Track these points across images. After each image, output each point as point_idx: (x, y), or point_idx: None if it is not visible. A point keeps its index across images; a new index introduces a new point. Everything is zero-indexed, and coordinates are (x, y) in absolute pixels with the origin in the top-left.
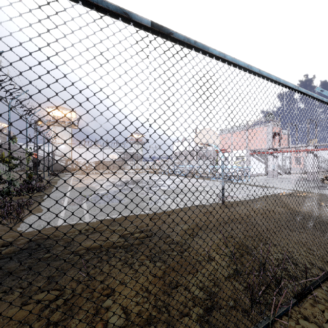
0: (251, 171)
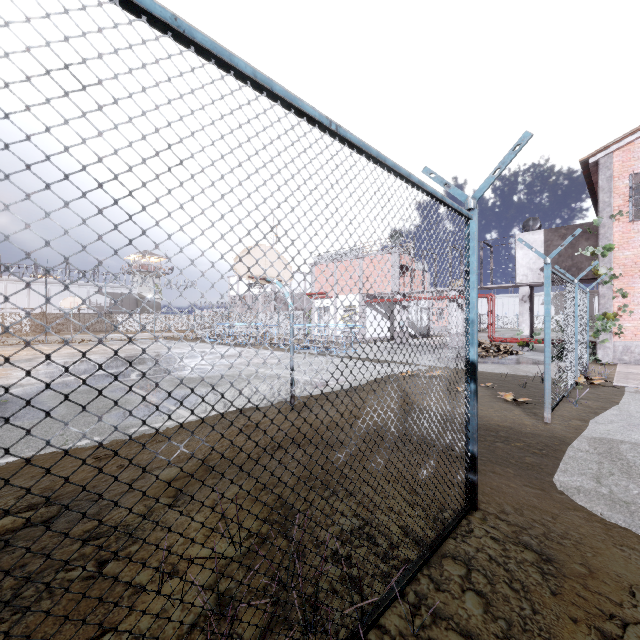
0: (368, 334)
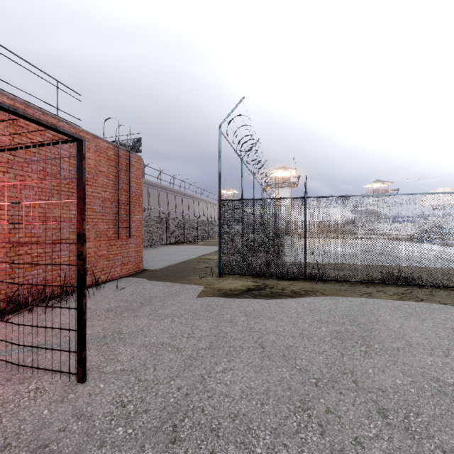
0: None
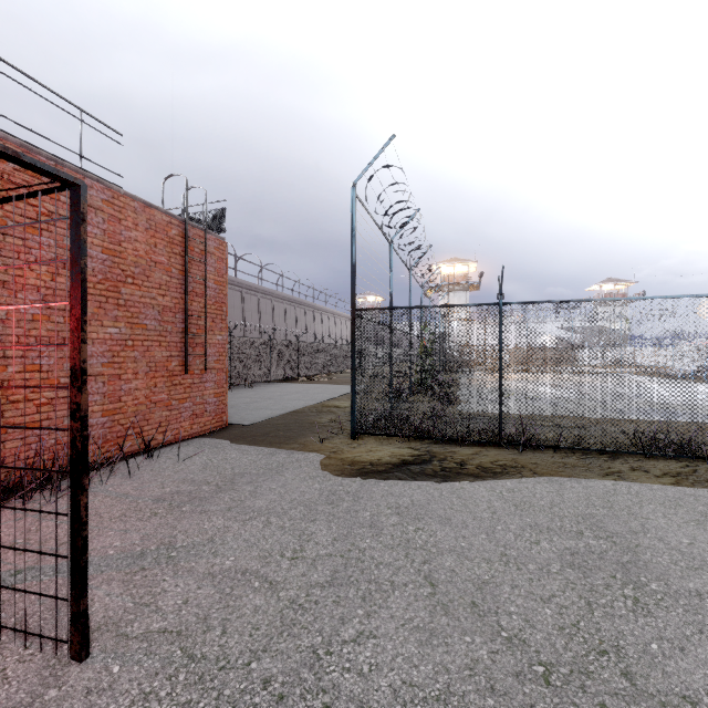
0: None
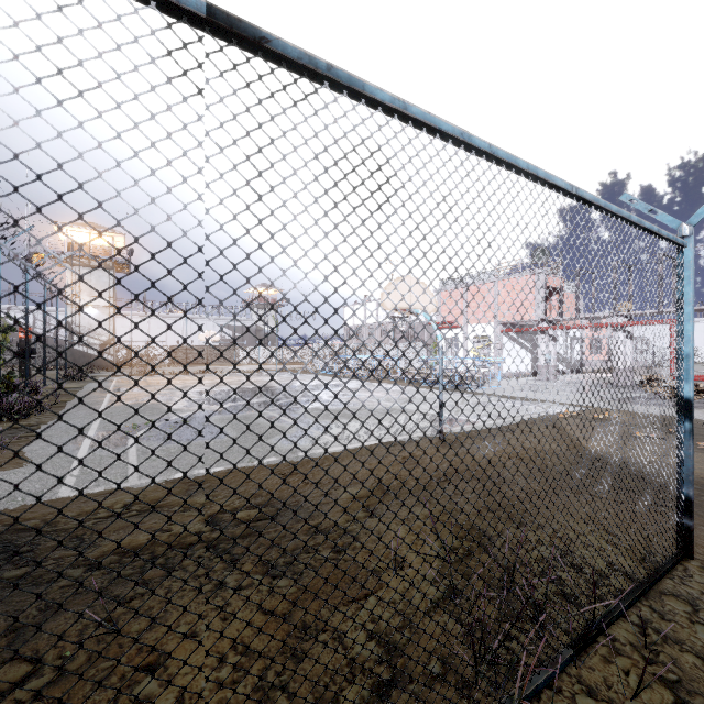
0: (505, 368)
